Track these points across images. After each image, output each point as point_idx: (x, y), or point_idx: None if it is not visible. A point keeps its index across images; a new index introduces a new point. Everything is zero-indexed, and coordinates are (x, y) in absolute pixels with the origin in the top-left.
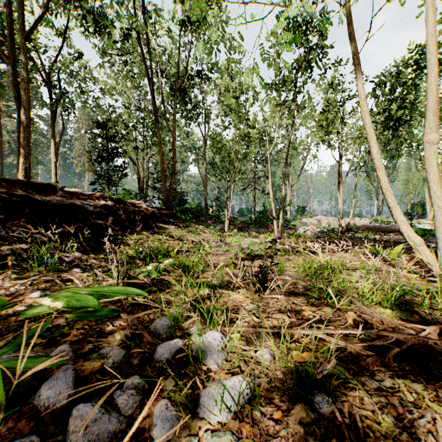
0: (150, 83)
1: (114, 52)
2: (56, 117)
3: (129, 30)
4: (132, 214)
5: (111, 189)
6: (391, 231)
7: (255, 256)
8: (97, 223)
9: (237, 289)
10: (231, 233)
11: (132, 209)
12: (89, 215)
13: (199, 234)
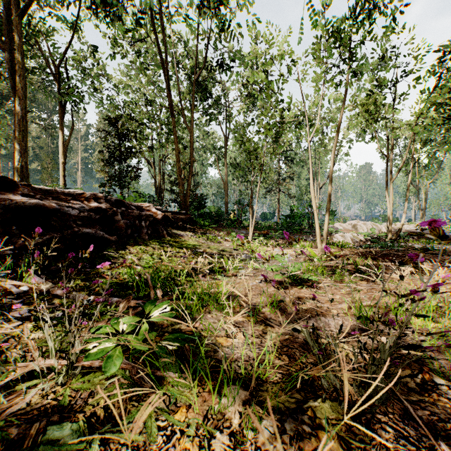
0: (164, 73)
1: (128, 45)
2: (64, 114)
3: (141, 13)
4: (138, 219)
5: (121, 191)
6: (447, 239)
7: (300, 280)
8: (83, 232)
9: (305, 391)
10: (256, 241)
11: (137, 213)
12: (71, 222)
13: (219, 242)
